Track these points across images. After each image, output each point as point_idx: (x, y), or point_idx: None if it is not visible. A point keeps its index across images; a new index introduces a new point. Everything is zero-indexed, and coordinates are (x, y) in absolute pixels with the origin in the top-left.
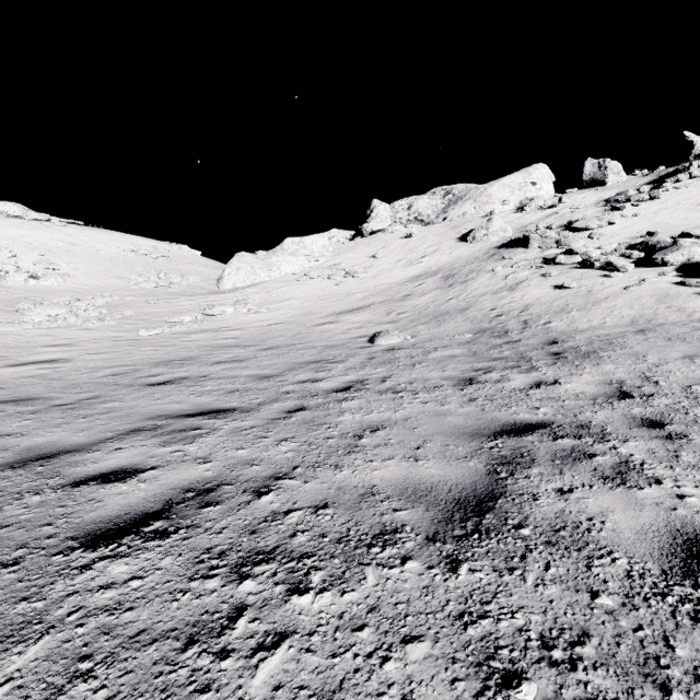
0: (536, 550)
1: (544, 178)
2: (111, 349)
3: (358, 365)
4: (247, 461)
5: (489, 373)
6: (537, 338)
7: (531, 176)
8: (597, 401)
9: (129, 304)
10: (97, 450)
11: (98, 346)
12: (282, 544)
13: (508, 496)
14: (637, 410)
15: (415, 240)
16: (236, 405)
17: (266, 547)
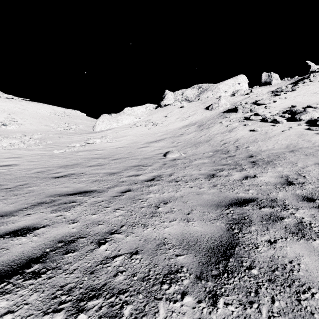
0: (263, 286)
1: (243, 81)
2: (39, 159)
3: (158, 167)
4: (96, 221)
5: (222, 171)
6: (243, 154)
7: (237, 80)
8: (277, 186)
9: (50, 138)
10: (17, 215)
11: (33, 158)
12: (108, 282)
13: (240, 245)
14: (298, 191)
15: (185, 108)
16: (96, 188)
17: (98, 284)
